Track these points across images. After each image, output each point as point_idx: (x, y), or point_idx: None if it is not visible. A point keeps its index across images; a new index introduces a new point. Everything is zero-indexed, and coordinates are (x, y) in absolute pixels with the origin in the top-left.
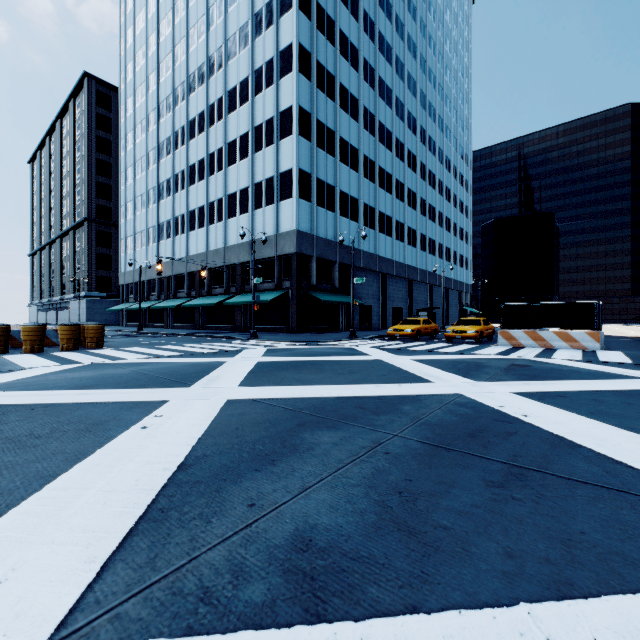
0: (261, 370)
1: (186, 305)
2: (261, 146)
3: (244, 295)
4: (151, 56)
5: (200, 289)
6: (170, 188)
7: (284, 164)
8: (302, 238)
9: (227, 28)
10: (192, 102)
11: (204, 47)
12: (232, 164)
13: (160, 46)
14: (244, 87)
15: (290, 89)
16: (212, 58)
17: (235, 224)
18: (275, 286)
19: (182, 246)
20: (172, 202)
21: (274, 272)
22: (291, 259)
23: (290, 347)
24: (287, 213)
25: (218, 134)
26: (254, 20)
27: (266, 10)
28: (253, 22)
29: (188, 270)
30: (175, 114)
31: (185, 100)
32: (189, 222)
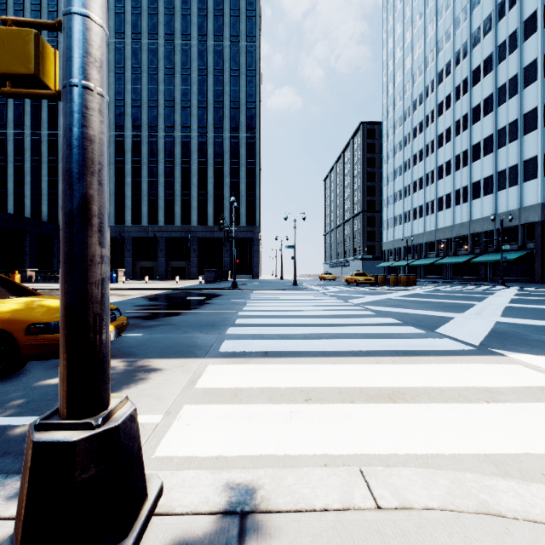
0: (519, 295)
1: (437, 263)
2: (504, 143)
3: (487, 255)
4: (406, 98)
5: (447, 251)
6: (421, 184)
7: (527, 153)
8: None
9: (471, 63)
10: (440, 122)
11: (450, 82)
12: (476, 160)
13: (413, 90)
14: (487, 102)
15: (534, 95)
16: (457, 88)
17: (478, 203)
18: (518, 247)
19: (431, 222)
20: (423, 193)
21: (517, 236)
22: (535, 226)
23: (535, 290)
24: (531, 191)
25: (463, 141)
26: (497, 51)
27: (509, 40)
28: (496, 52)
29: (436, 239)
30: (425, 133)
31: (434, 122)
32: (437, 205)
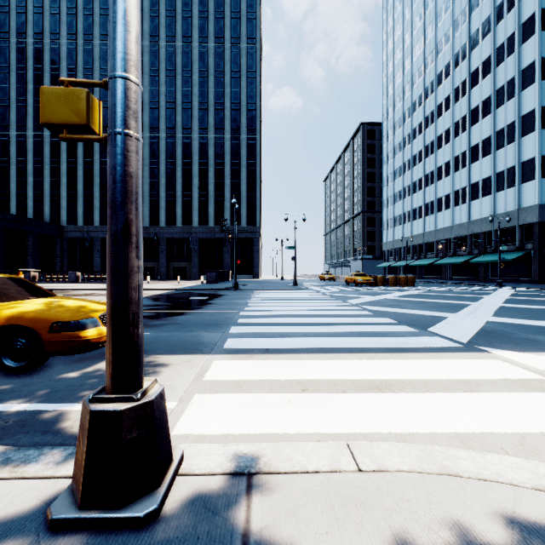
0: (515, 295)
1: (437, 263)
2: (502, 145)
3: (486, 255)
4: (406, 99)
5: (446, 252)
6: (421, 184)
7: (525, 155)
8: (544, 209)
9: (470, 65)
10: (439, 123)
11: (449, 83)
12: (474, 161)
13: (413, 91)
14: (486, 104)
15: (531, 97)
16: (456, 89)
17: (477, 204)
18: (516, 248)
19: (431, 223)
20: (423, 194)
21: (515, 237)
22: (533, 227)
23: (531, 290)
24: (528, 192)
25: (462, 142)
26: (495, 53)
27: (507, 43)
28: (494, 55)
29: (436, 239)
30: (425, 134)
31: (433, 123)
32: (437, 206)
